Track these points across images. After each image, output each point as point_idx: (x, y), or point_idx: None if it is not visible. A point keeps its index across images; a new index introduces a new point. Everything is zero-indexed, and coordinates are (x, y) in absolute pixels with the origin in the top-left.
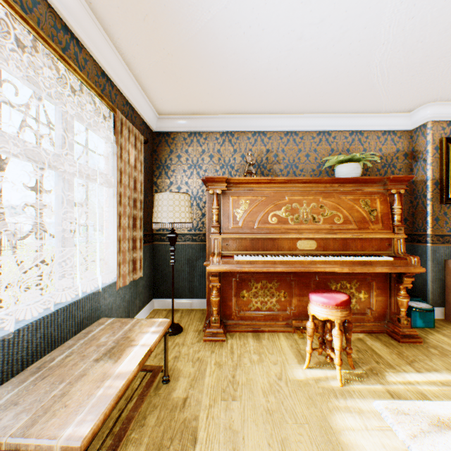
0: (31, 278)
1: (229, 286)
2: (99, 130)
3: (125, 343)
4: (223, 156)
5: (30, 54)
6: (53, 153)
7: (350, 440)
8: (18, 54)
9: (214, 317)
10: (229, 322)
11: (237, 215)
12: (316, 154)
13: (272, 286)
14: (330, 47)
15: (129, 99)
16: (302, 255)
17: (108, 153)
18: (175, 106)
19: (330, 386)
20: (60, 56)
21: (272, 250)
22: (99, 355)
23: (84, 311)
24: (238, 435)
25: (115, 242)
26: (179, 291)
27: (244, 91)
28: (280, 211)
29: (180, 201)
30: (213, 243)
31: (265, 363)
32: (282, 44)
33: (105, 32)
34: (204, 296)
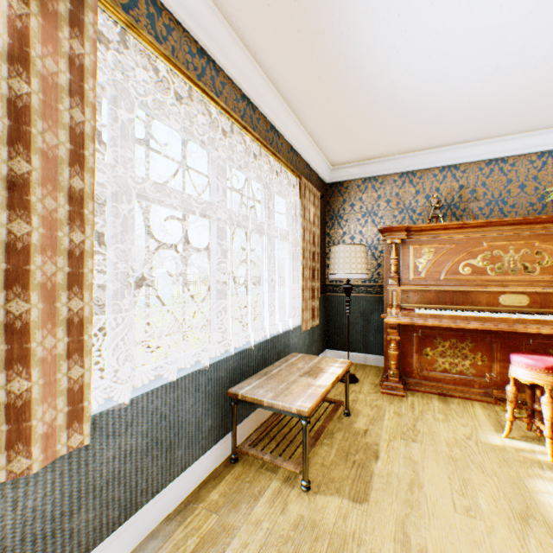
0: (246, 315)
1: (409, 341)
2: (286, 195)
3: (317, 370)
4: (401, 199)
5: (256, 158)
6: (263, 223)
7: (548, 501)
8: (250, 160)
9: (392, 371)
10: (409, 380)
11: (418, 265)
12: (535, 183)
13: (464, 346)
14: (542, 65)
15: (308, 161)
16: (506, 312)
17: (289, 212)
18: (348, 156)
19: (535, 458)
20: (272, 153)
21: (463, 305)
22: (300, 373)
23: (281, 345)
24: (417, 464)
25: (296, 291)
26: (352, 344)
27: (428, 128)
28: (475, 260)
29: (355, 253)
30: (391, 295)
31: (451, 423)
32: (473, 79)
33: (295, 117)
34: (379, 352)
